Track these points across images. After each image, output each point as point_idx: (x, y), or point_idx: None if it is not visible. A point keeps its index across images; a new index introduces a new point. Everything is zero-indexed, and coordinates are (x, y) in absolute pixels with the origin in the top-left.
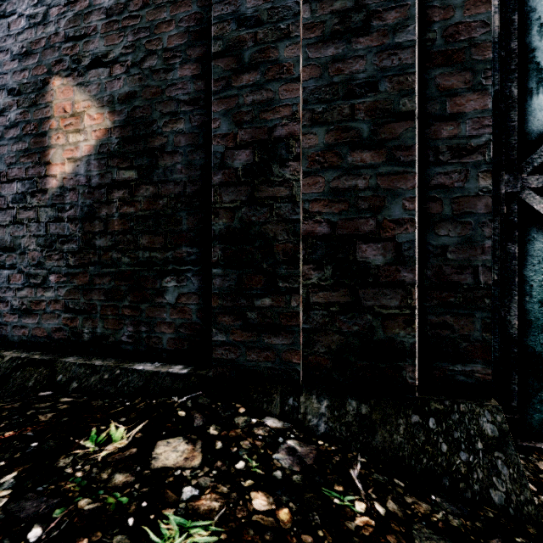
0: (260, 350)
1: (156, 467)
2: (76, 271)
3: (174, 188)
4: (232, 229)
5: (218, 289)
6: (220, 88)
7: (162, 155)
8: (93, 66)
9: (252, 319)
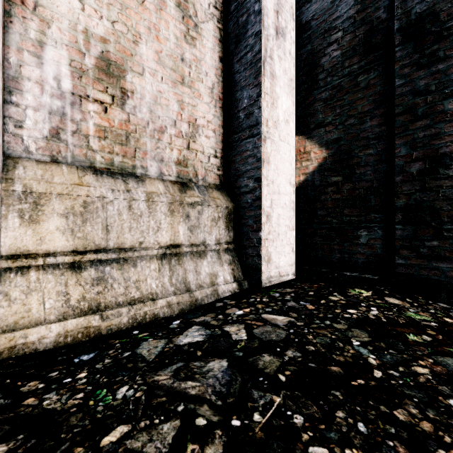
0: (429, 270)
1: (391, 302)
2: (306, 226)
3: (365, 184)
4: (409, 204)
5: (399, 236)
6: (400, 131)
7: (358, 167)
8: (316, 128)
9: (423, 252)
